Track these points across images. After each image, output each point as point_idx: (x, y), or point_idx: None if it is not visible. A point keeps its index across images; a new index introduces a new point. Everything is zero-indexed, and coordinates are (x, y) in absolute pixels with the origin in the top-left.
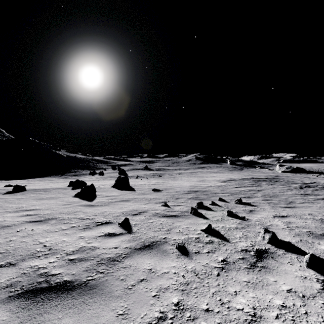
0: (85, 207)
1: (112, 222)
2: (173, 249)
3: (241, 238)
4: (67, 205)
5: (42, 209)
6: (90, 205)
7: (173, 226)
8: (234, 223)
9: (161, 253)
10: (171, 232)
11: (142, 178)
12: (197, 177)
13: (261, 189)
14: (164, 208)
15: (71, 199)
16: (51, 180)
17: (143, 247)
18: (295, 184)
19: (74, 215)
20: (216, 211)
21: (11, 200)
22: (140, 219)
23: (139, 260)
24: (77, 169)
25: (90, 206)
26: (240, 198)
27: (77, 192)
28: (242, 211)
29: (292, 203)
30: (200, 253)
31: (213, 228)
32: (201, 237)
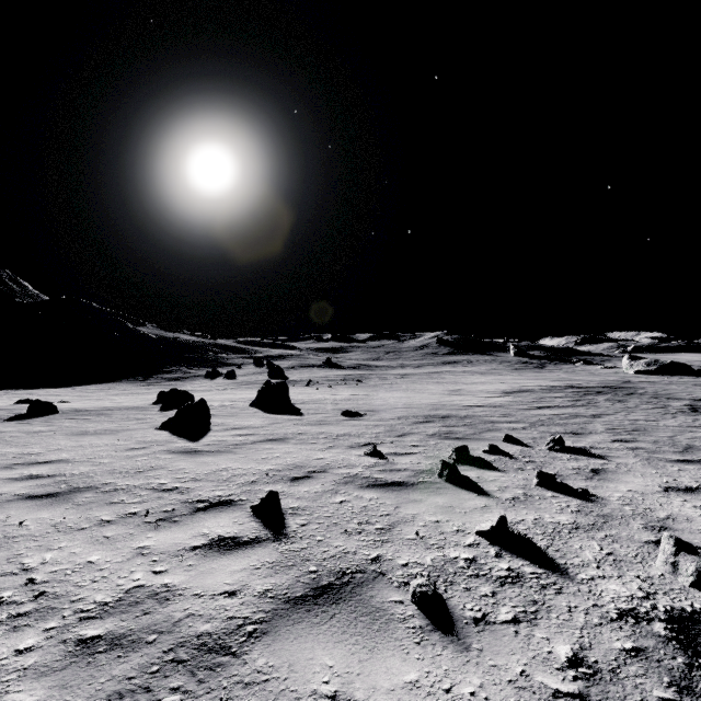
0: (179, 456)
1: (236, 501)
2: (405, 603)
3: (603, 565)
4: (135, 451)
5: (73, 460)
6: (192, 450)
7: (397, 516)
8: (563, 508)
9: (367, 622)
10: (393, 536)
11: (319, 387)
12: (442, 385)
13: (600, 412)
14: (372, 462)
15: (150, 435)
16: (122, 390)
17: (312, 592)
18: (677, 400)
19: (145, 479)
20: (505, 472)
21: (14, 435)
22: (309, 495)
23: (299, 652)
24: (179, 366)
25: (190, 453)
26: (559, 436)
27: (169, 416)
28: (573, 473)
29: (693, 449)
30: (491, 623)
31: (511, 524)
32: (483, 558)
